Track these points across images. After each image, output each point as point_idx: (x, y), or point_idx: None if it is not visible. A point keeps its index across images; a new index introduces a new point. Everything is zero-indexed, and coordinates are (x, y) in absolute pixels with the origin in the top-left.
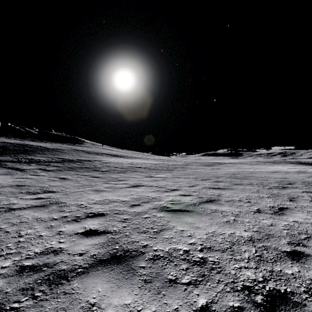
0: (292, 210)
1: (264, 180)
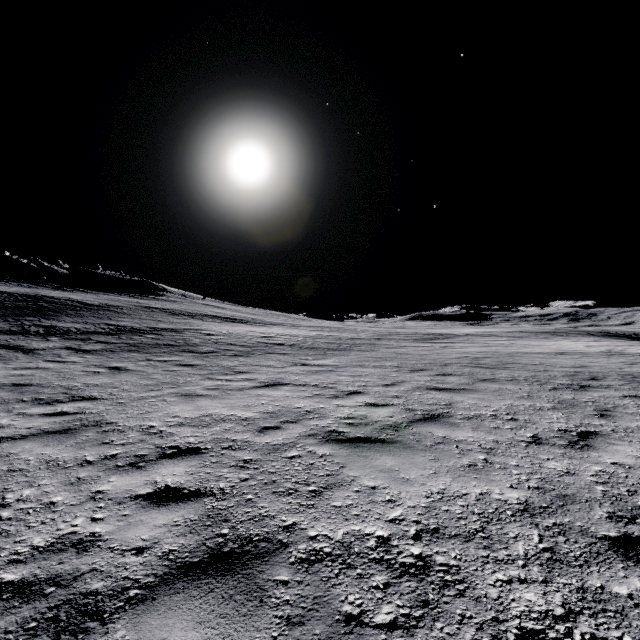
0: (608, 437)
1: (541, 371)
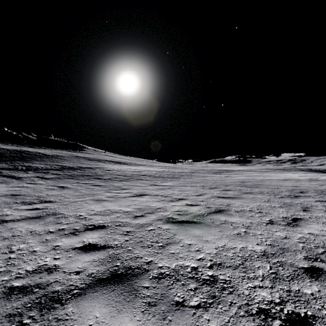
0: (307, 221)
1: (275, 189)
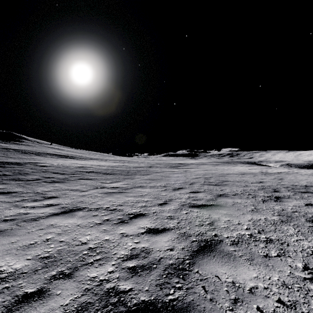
0: None
1: (245, 186)
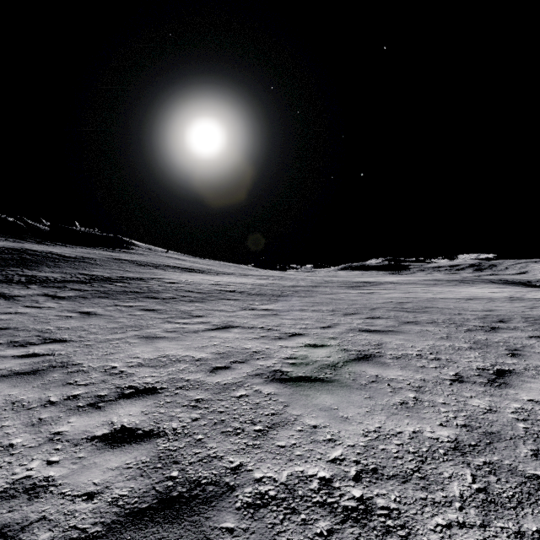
0: (521, 375)
1: (456, 315)
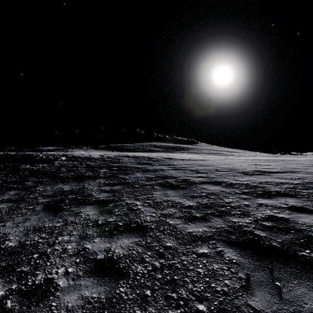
0: None
1: None
